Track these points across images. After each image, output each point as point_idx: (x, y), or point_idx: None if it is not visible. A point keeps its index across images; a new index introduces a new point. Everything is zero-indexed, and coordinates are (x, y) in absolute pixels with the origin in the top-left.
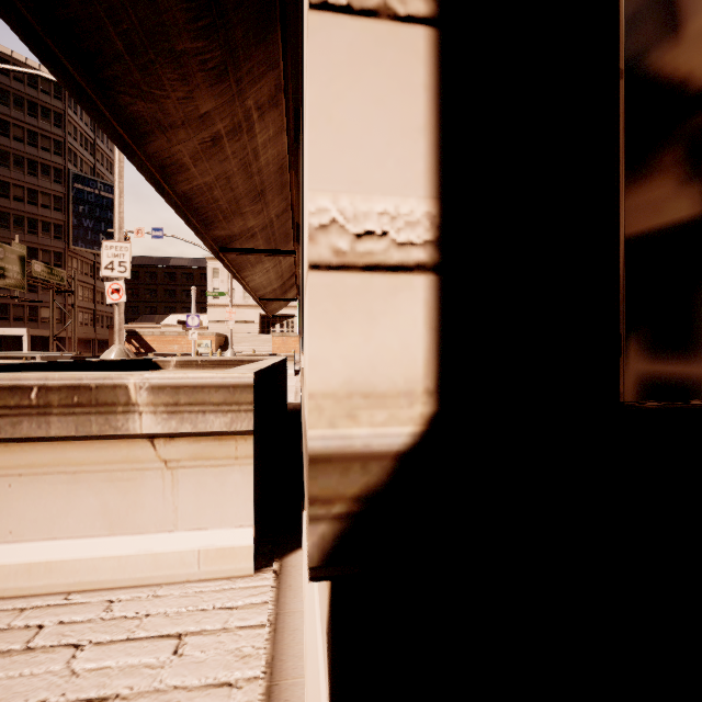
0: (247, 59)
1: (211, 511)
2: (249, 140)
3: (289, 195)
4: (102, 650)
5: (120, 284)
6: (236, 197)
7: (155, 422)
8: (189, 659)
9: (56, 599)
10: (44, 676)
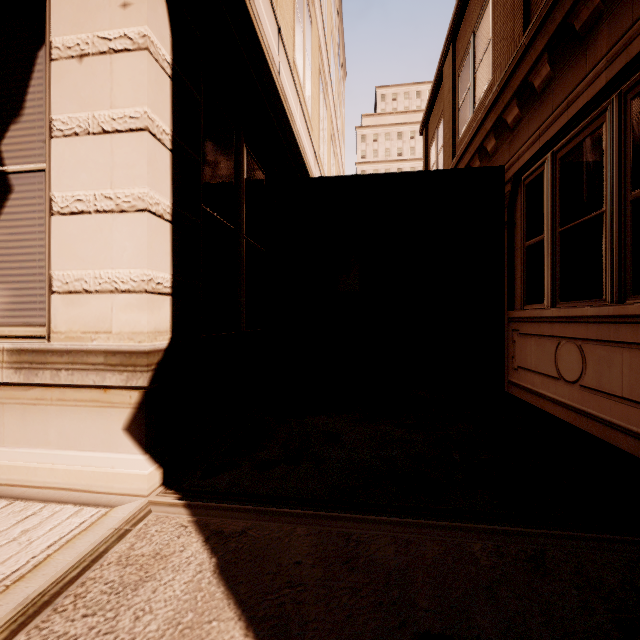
0: None
1: None
2: None
3: None
4: None
5: None
6: None
7: None
8: None
9: None
10: None
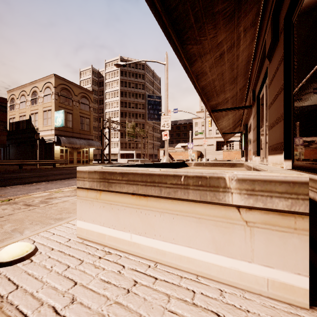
0: (245, 3)
1: (275, 258)
2: (236, 51)
3: (247, 76)
4: None
5: (167, 132)
6: (223, 83)
7: (240, 199)
8: None
9: (192, 276)
10: None
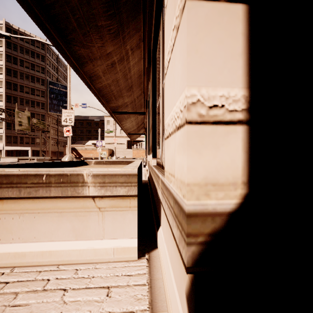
0: (127, 28)
1: (119, 231)
2: (127, 64)
3: (142, 88)
4: (75, 292)
5: (69, 128)
6: (120, 89)
7: (95, 190)
8: (114, 299)
9: (53, 267)
10: (52, 303)
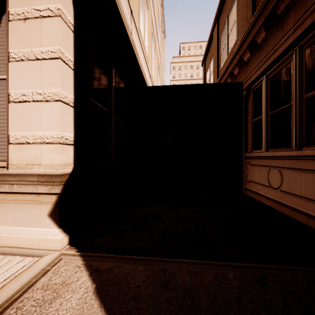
0: None
1: None
2: None
3: None
4: None
5: None
6: None
7: None
8: None
9: None
10: None
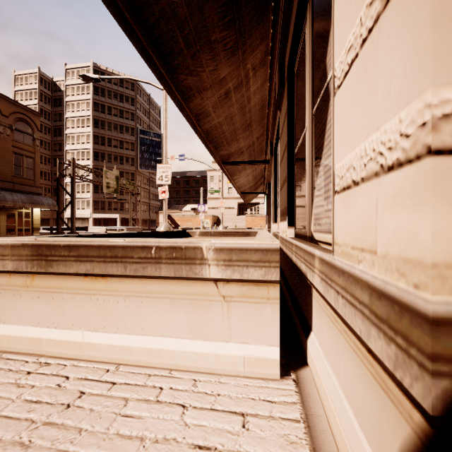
0: (250, 37)
1: (251, 332)
2: (246, 91)
3: (265, 124)
4: (198, 413)
5: (165, 188)
6: (234, 129)
7: (217, 271)
8: (254, 434)
9: (165, 372)
10: (170, 422)
